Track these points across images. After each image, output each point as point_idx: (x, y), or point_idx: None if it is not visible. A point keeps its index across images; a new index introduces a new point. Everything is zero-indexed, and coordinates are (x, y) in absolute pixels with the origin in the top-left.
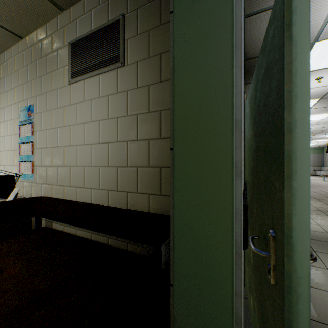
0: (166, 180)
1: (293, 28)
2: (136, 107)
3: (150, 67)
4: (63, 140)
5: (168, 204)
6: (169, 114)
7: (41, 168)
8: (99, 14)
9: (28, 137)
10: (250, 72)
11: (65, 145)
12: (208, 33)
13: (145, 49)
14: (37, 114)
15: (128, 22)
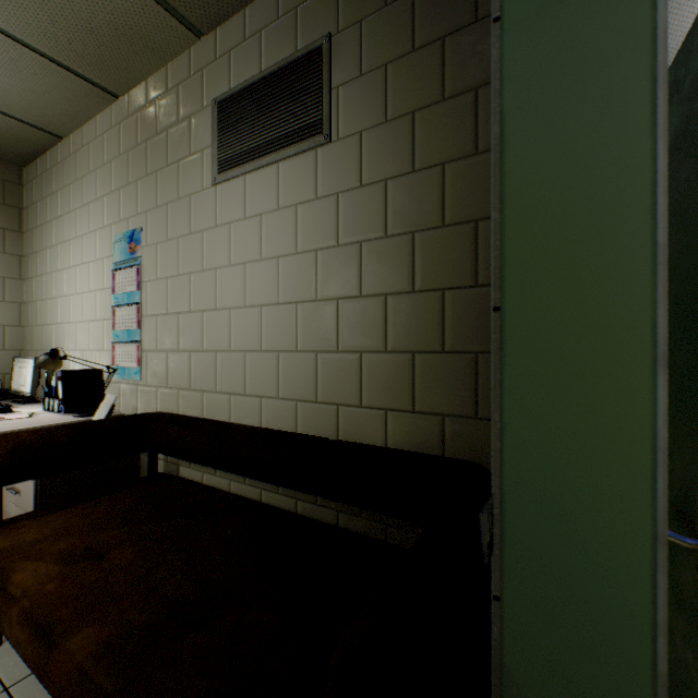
0: (425, 381)
1: None
2: (357, 228)
3: (390, 141)
4: (202, 298)
5: (429, 432)
6: (433, 240)
7: (155, 356)
8: (277, 37)
9: (131, 294)
10: None
11: (206, 308)
12: (591, 57)
13: (378, 105)
14: (148, 247)
15: (341, 49)
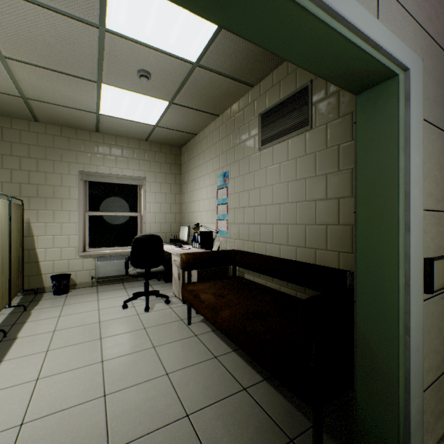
0: None
1: None
2: (324, 167)
3: (340, 126)
4: (254, 201)
5: None
6: None
7: (234, 226)
8: (287, 83)
9: (224, 199)
10: None
11: (255, 205)
12: (381, 137)
13: (335, 110)
14: (231, 179)
15: (317, 86)
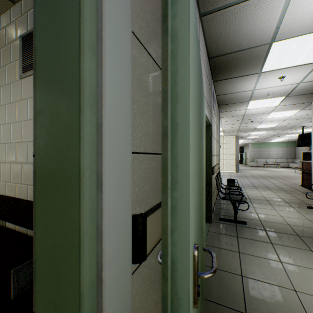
0: None
1: (175, 20)
2: None
3: None
4: (16, 136)
5: None
6: None
7: None
8: None
9: None
10: (216, 70)
11: (17, 141)
12: (61, 21)
13: None
14: None
15: None
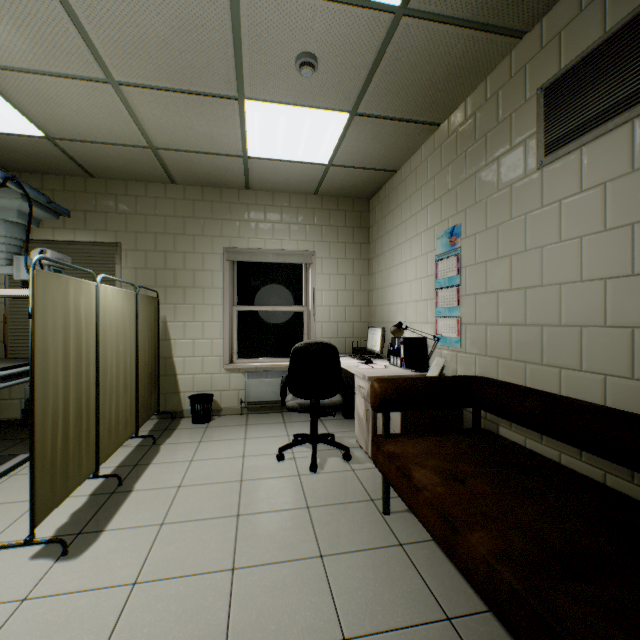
0: None
1: None
2: None
3: None
4: (523, 276)
5: None
6: None
7: (473, 329)
8: None
9: (450, 278)
10: None
11: (528, 286)
12: None
13: None
14: (466, 238)
15: None
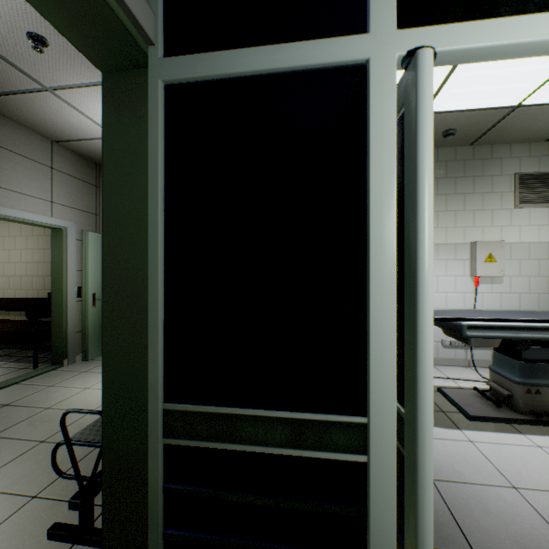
0: None
1: (86, 243)
2: None
3: None
4: (4, 258)
5: None
6: None
7: None
8: None
9: None
10: None
11: (6, 262)
12: (60, 247)
13: None
14: None
15: None
